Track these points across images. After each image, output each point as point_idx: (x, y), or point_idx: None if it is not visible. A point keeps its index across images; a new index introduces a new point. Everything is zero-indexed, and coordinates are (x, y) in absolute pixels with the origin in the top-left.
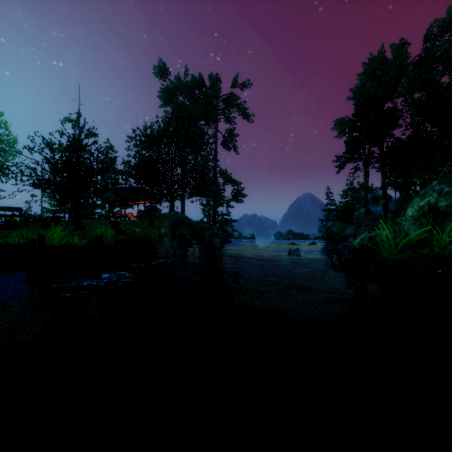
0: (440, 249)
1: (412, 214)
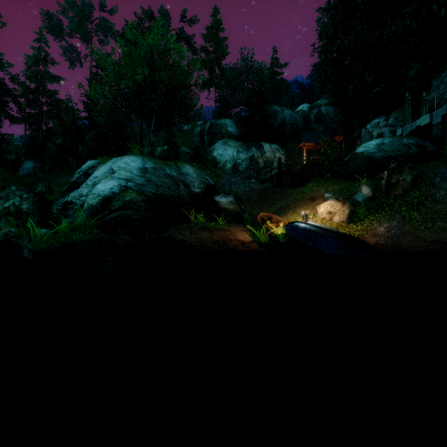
0: (63, 238)
1: None
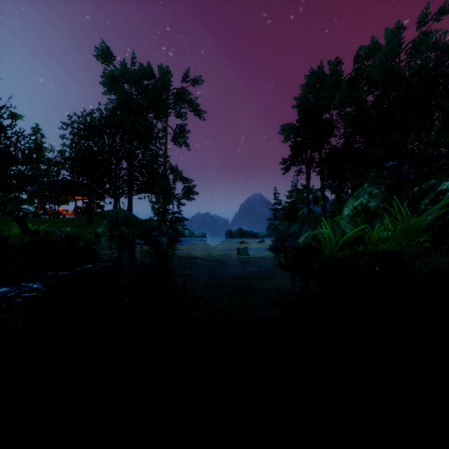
0: (373, 246)
1: (347, 213)
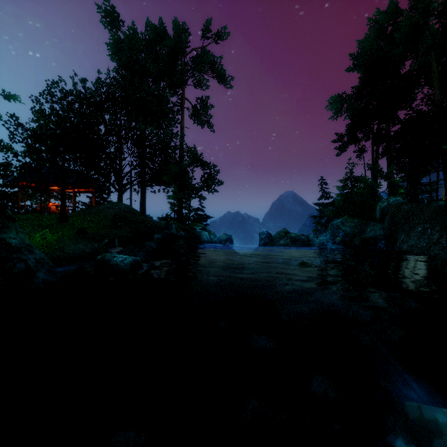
0: None
1: None
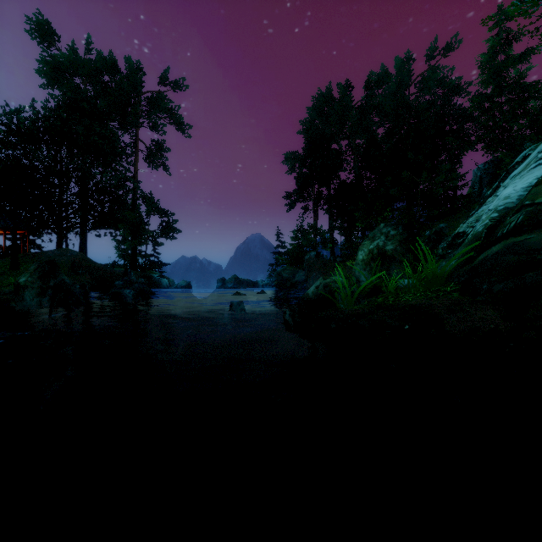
0: (394, 297)
1: (362, 258)
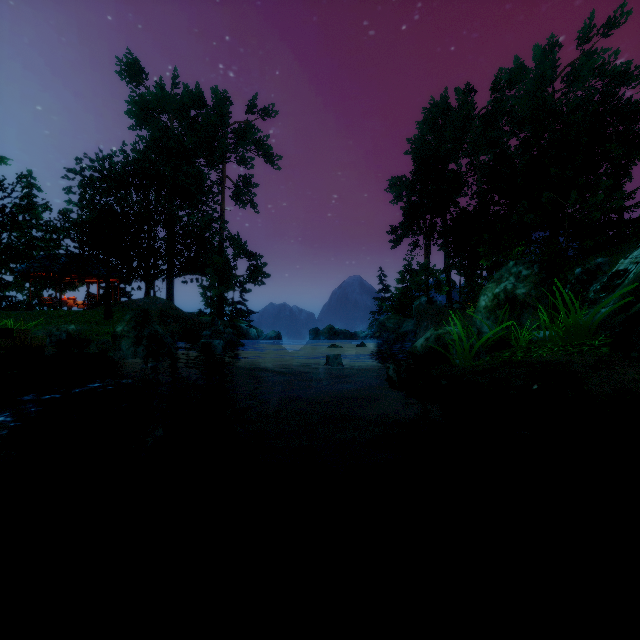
0: (524, 352)
1: (485, 304)
